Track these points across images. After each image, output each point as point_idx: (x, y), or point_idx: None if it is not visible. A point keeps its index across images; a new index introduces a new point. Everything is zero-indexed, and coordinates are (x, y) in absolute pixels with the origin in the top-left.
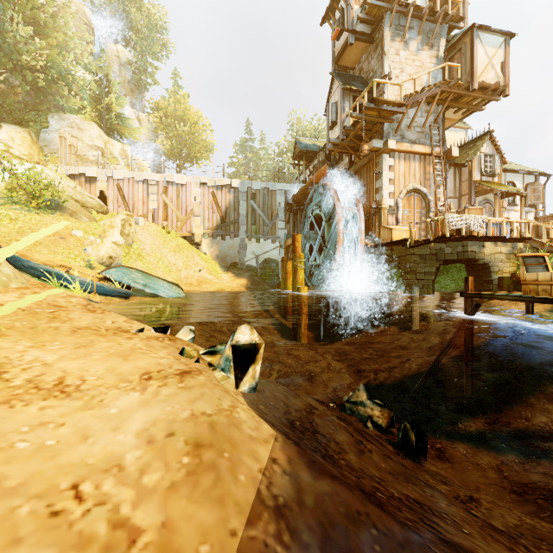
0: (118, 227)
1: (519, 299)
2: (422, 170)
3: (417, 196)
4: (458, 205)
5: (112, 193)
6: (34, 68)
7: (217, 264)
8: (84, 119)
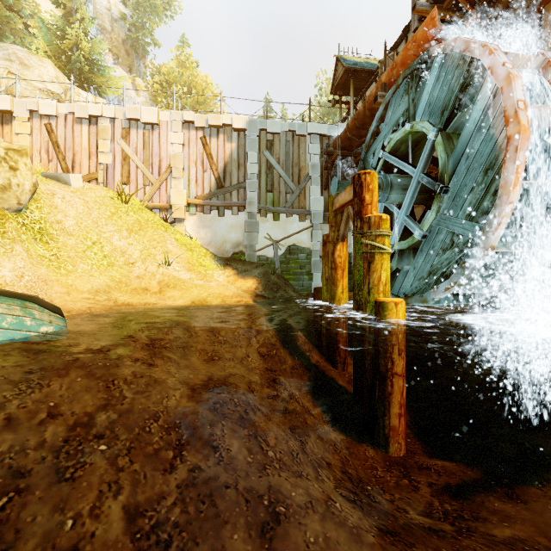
0: None
1: None
2: None
3: None
4: None
5: (39, 138)
6: None
7: (208, 255)
8: (32, 53)
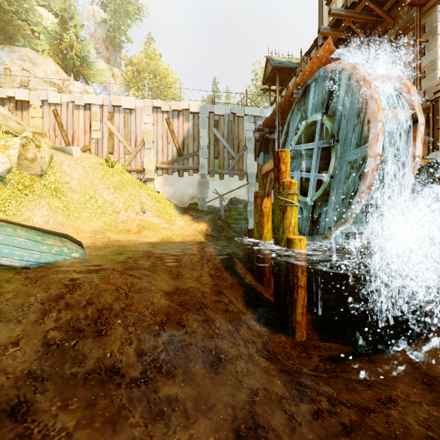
0: (15, 148)
1: None
2: None
3: None
4: None
5: (48, 120)
6: None
7: (171, 205)
8: (38, 54)
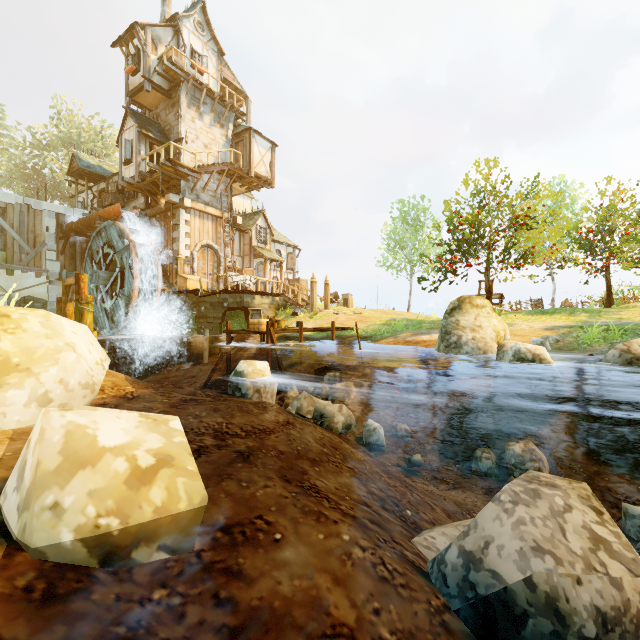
0: None
1: (247, 332)
2: (214, 229)
3: (211, 251)
4: (243, 262)
5: None
6: None
7: None
8: None
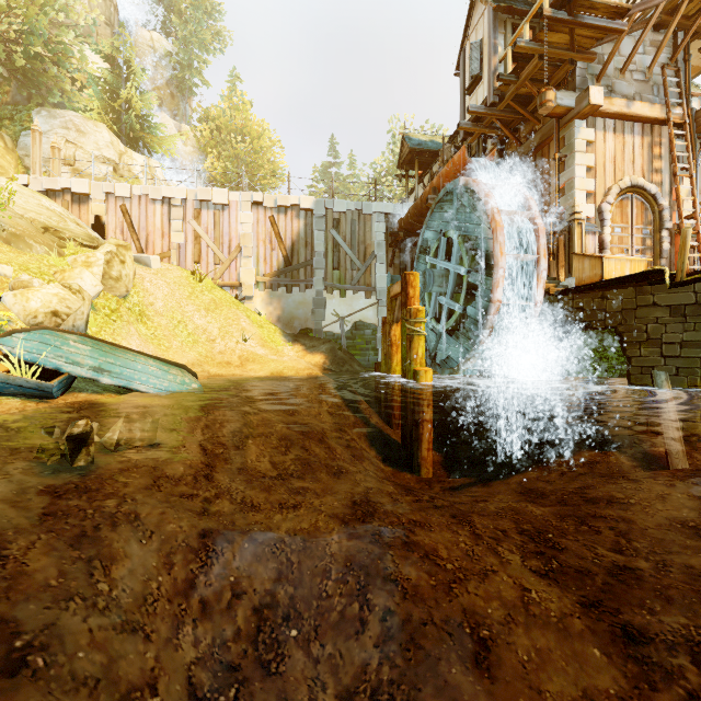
0: (99, 265)
1: None
2: (646, 152)
3: (638, 200)
4: None
5: (114, 219)
6: (7, 37)
7: (277, 331)
8: (87, 118)
